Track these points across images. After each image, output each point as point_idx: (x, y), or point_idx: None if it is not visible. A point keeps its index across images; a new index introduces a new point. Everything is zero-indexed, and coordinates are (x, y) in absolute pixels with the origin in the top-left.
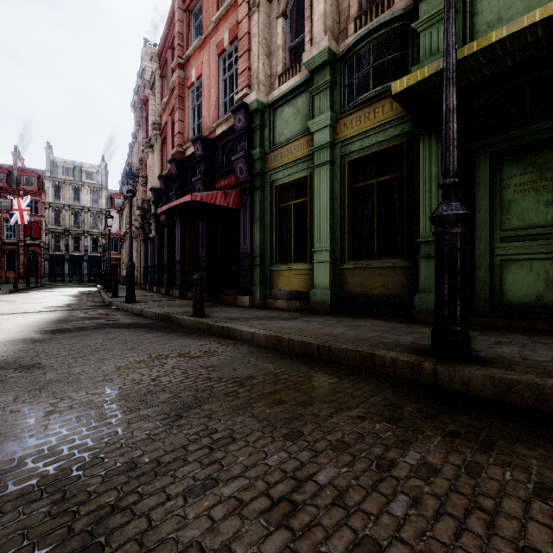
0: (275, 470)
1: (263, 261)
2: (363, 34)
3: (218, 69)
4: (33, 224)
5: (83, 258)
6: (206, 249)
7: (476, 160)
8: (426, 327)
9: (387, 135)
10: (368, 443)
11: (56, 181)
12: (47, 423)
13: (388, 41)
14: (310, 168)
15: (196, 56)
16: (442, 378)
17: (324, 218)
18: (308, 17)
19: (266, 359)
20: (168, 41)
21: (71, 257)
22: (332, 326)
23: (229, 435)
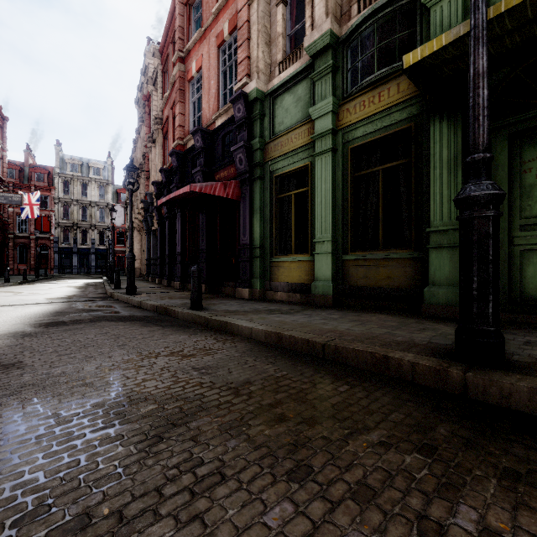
0: (276, 536)
1: (262, 252)
2: (367, 13)
3: (217, 60)
4: (43, 218)
5: (90, 251)
6: (206, 241)
7: (492, 142)
8: (439, 323)
9: (393, 119)
10: (400, 489)
11: (65, 176)
12: (0, 445)
13: (393, 22)
14: (311, 157)
15: (196, 49)
16: (474, 389)
17: (326, 207)
18: (309, 2)
19: (265, 358)
20: (170, 37)
21: (79, 249)
22: (336, 321)
23: (217, 469)
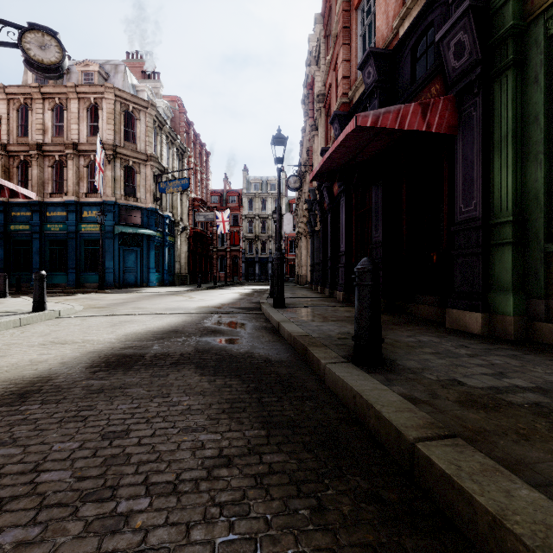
0: None
1: (519, 233)
2: None
3: None
4: (235, 233)
5: (268, 260)
6: (383, 228)
7: None
8: None
9: None
10: None
11: (250, 196)
12: None
13: None
14: None
15: None
16: None
17: None
18: None
19: None
20: None
21: (259, 259)
22: None
23: None
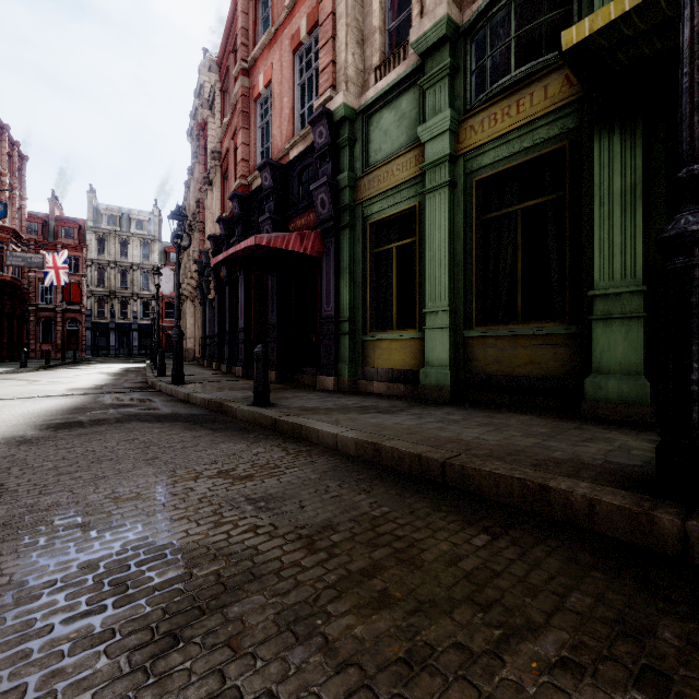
0: None
1: (352, 328)
2: None
3: (292, 70)
4: (72, 285)
5: (132, 327)
6: (277, 312)
7: None
8: (612, 430)
9: (538, 137)
10: None
11: (100, 232)
12: None
13: (538, 0)
14: (420, 195)
15: (264, 57)
16: None
17: (441, 264)
18: None
19: (356, 483)
20: (230, 43)
21: (117, 325)
22: (457, 424)
23: None
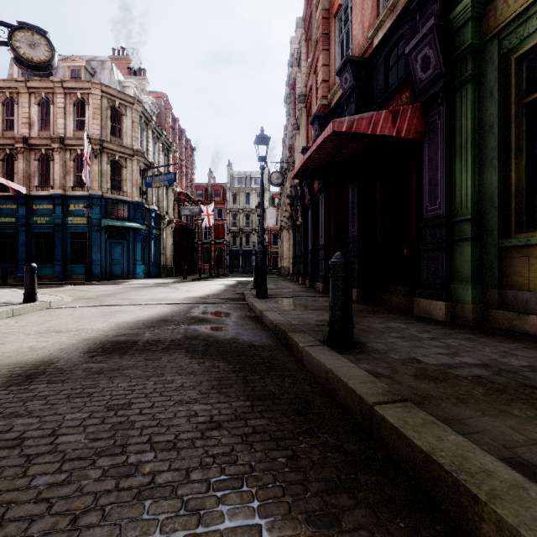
0: None
1: (477, 230)
2: None
3: None
4: (219, 226)
5: (252, 253)
6: (359, 224)
7: None
8: None
9: None
10: None
11: (234, 190)
12: None
13: None
14: None
15: None
16: None
17: None
18: None
19: None
20: None
21: (243, 251)
22: None
23: None
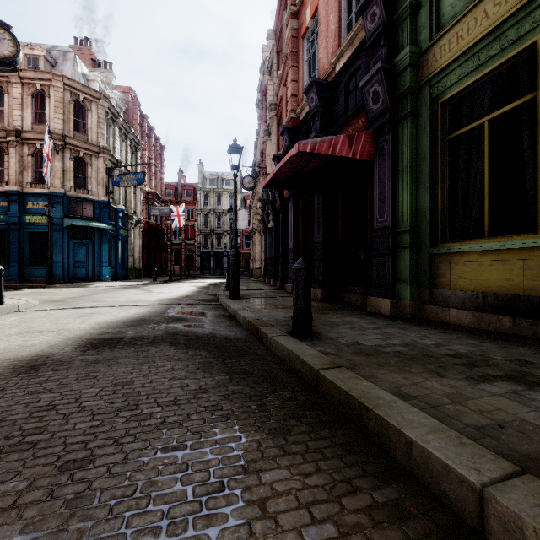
0: None
1: (415, 239)
2: None
3: None
4: (190, 227)
5: (223, 254)
6: (323, 230)
7: None
8: None
9: None
10: None
11: (205, 190)
12: None
13: None
14: None
15: None
16: None
17: None
18: None
19: None
20: (283, 4)
21: (215, 253)
22: None
23: None
